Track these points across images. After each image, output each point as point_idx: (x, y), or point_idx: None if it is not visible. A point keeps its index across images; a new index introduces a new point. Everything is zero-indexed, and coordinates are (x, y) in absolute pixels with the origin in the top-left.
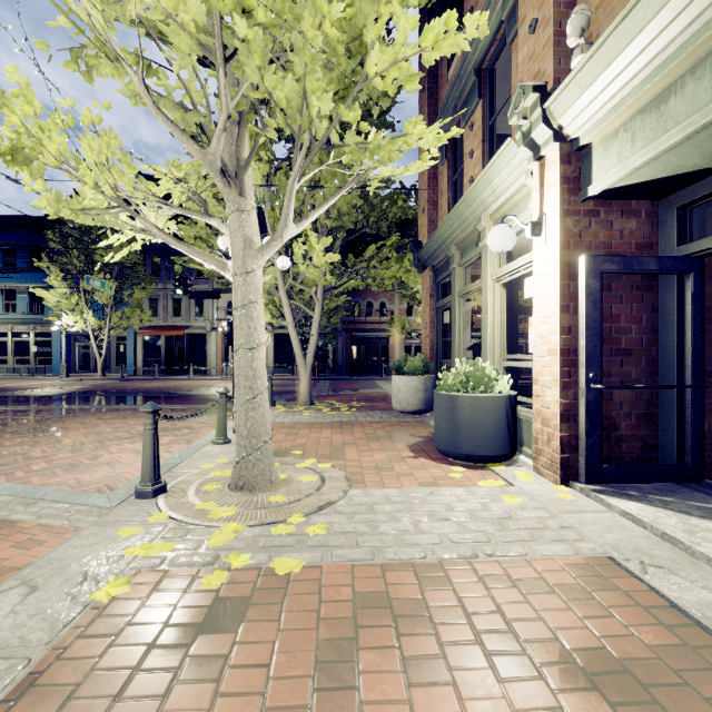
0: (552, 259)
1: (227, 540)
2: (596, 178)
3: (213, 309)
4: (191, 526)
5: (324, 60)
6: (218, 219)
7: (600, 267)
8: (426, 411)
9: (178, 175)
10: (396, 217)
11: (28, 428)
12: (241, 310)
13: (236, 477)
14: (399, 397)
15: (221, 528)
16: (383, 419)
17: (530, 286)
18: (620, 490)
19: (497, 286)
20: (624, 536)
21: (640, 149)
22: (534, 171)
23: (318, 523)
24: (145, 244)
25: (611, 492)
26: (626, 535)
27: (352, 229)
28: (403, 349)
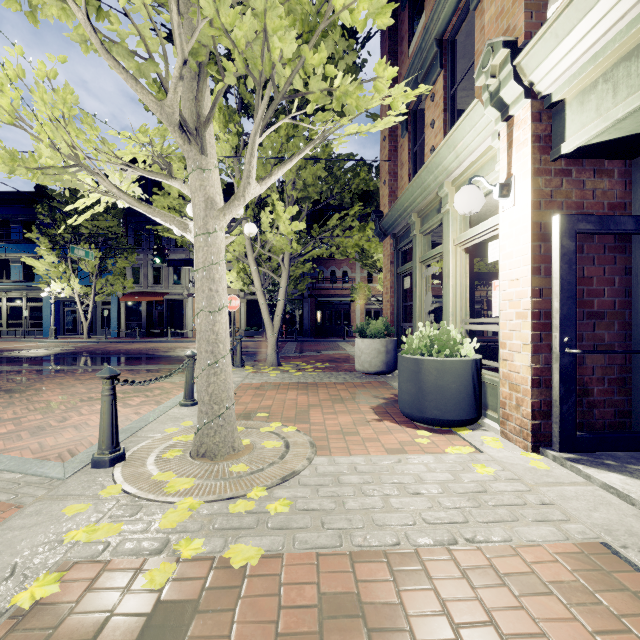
0: (521, 220)
1: (180, 520)
2: (571, 135)
3: (189, 277)
4: (144, 502)
5: (287, 8)
6: (181, 180)
7: (575, 227)
8: (387, 372)
9: (144, 140)
10: (358, 188)
11: (6, 389)
12: (203, 272)
13: (197, 444)
14: (362, 359)
15: (176, 505)
16: (346, 380)
17: (494, 250)
18: (595, 458)
19: (459, 251)
20: (613, 515)
21: (623, 99)
22: (501, 133)
23: (281, 498)
24: (127, 217)
25: (587, 461)
26: (615, 514)
27: (316, 204)
28: (363, 314)
